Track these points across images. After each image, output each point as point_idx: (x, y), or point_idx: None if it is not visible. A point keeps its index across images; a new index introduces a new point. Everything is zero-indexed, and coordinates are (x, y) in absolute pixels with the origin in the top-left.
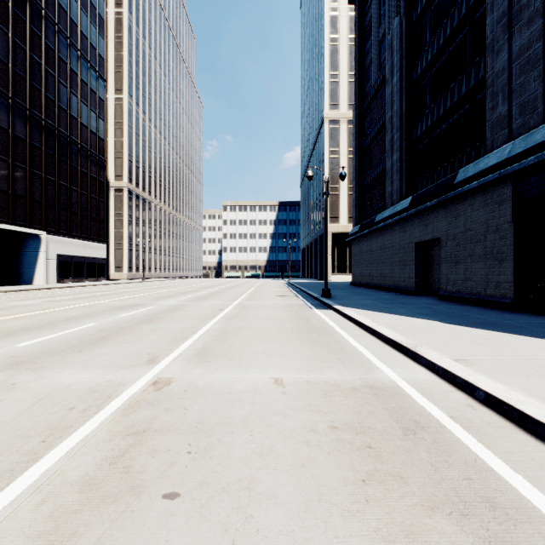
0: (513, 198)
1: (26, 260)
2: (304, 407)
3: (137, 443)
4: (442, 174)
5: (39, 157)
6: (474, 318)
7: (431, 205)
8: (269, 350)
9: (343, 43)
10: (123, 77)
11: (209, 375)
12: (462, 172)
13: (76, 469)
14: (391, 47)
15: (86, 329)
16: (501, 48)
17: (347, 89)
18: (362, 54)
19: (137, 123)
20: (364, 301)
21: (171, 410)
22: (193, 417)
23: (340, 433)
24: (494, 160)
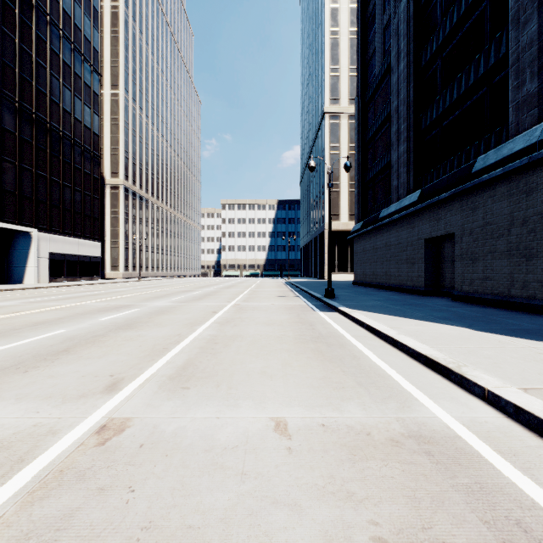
0: None
1: (16, 258)
2: (323, 485)
3: None
4: (455, 164)
5: (30, 152)
6: (507, 324)
7: (444, 198)
8: (268, 369)
9: (344, 36)
10: (119, 72)
11: (182, 413)
12: (481, 160)
13: None
14: (397, 32)
15: (50, 338)
16: (528, 19)
17: (347, 84)
18: (364, 44)
19: (134, 119)
20: (372, 302)
21: (107, 491)
22: (139, 512)
23: None
24: (521, 144)
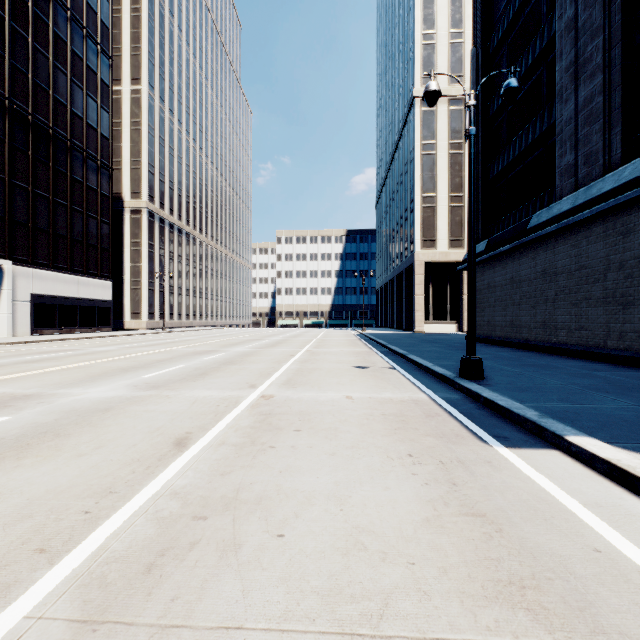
0: None
1: None
2: None
3: None
4: None
5: (0, 153)
6: None
7: None
8: None
9: None
10: (141, 62)
11: None
12: None
13: None
14: None
15: None
16: None
17: (447, 55)
18: None
19: (161, 124)
20: (604, 398)
21: None
22: None
23: None
24: None
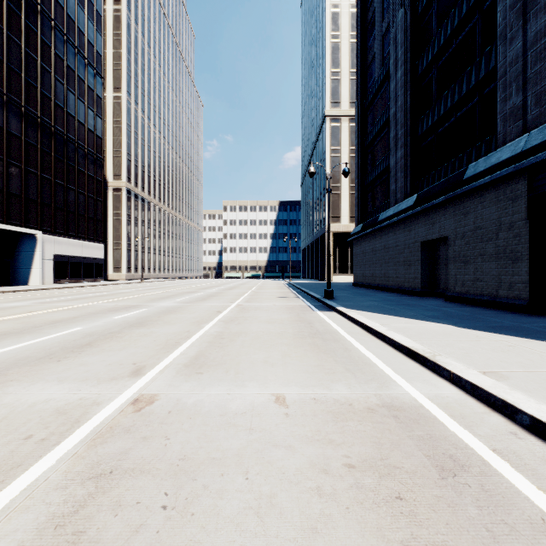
0: (529, 194)
1: (22, 260)
2: (312, 435)
3: (99, 491)
4: (449, 170)
5: (35, 156)
6: (490, 322)
7: (438, 202)
8: (269, 359)
9: (345, 40)
10: (121, 75)
11: (199, 390)
12: (472, 167)
13: (8, 537)
14: (395, 40)
15: (71, 334)
16: (514, 36)
17: (348, 87)
18: (364, 50)
19: (136, 121)
20: (369, 302)
21: (149, 439)
22: (175, 451)
23: (359, 476)
24: (507, 154)
